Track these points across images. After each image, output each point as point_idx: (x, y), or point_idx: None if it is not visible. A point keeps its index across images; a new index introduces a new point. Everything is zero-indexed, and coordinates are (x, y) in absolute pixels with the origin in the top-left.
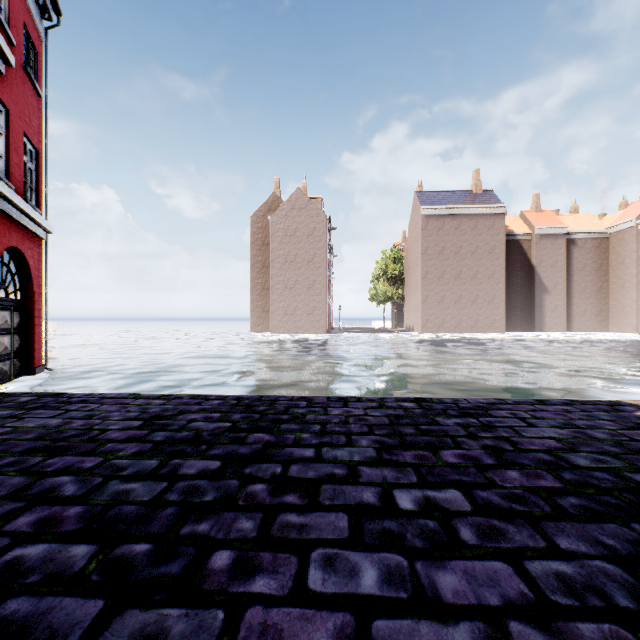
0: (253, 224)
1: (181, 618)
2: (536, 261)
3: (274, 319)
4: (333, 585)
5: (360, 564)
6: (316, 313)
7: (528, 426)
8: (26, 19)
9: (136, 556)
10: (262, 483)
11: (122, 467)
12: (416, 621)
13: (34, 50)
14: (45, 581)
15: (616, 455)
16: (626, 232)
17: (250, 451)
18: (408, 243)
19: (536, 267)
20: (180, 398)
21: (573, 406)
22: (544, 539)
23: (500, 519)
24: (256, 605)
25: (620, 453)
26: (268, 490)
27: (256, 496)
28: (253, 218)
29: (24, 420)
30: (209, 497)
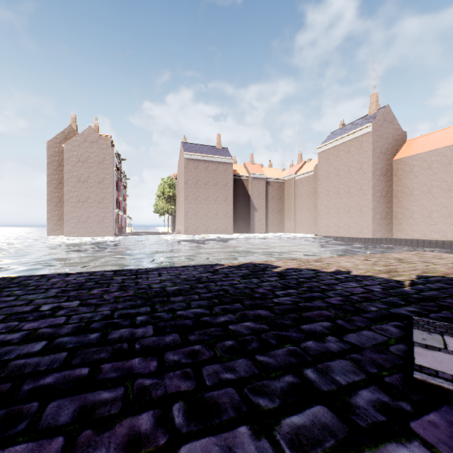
0: (50, 148)
1: None
2: (251, 192)
3: (68, 226)
4: None
5: None
6: (106, 221)
7: (157, 276)
8: None
9: None
10: None
11: None
12: (1, 335)
13: None
14: None
15: (176, 282)
16: (291, 180)
17: None
18: (178, 175)
19: (251, 196)
20: None
21: (195, 267)
22: (94, 309)
23: (85, 307)
24: None
25: (179, 282)
26: None
27: None
28: (50, 143)
29: None
30: None
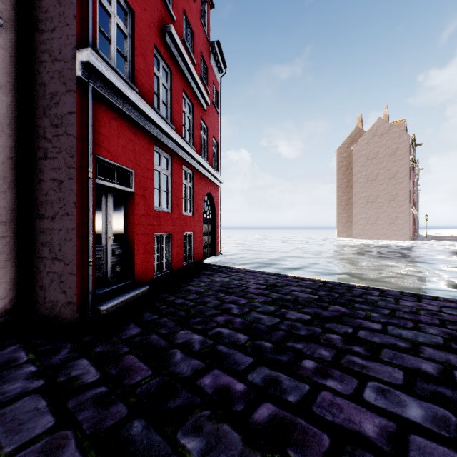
0: (338, 155)
1: (287, 379)
2: None
3: (356, 228)
4: (382, 404)
5: (408, 402)
6: (398, 222)
7: None
8: (213, 78)
9: (265, 347)
10: (337, 335)
11: (257, 306)
12: (452, 451)
13: (216, 91)
14: (230, 343)
15: None
16: None
17: (330, 315)
18: None
19: None
20: (286, 277)
21: None
22: None
23: None
24: (327, 391)
25: None
26: (340, 339)
27: (332, 340)
28: (338, 150)
29: (214, 277)
30: (302, 333)
